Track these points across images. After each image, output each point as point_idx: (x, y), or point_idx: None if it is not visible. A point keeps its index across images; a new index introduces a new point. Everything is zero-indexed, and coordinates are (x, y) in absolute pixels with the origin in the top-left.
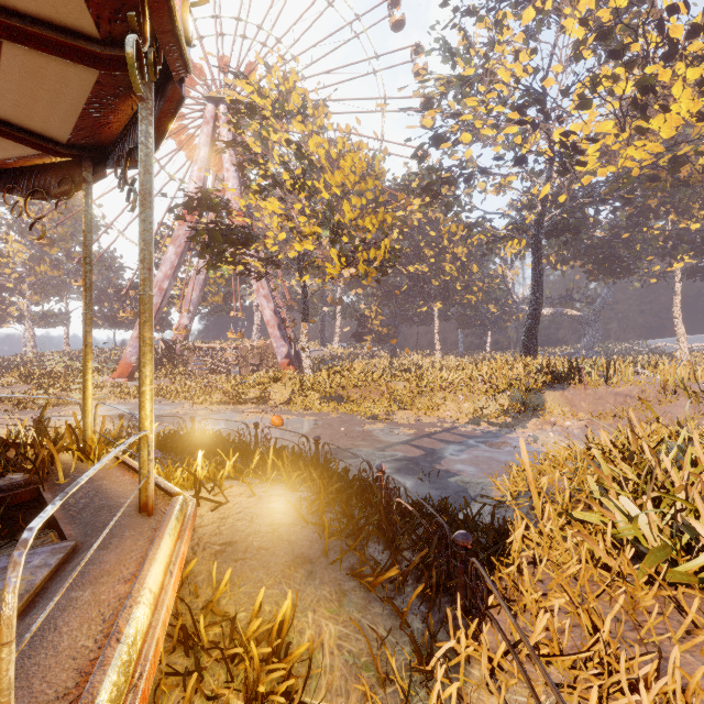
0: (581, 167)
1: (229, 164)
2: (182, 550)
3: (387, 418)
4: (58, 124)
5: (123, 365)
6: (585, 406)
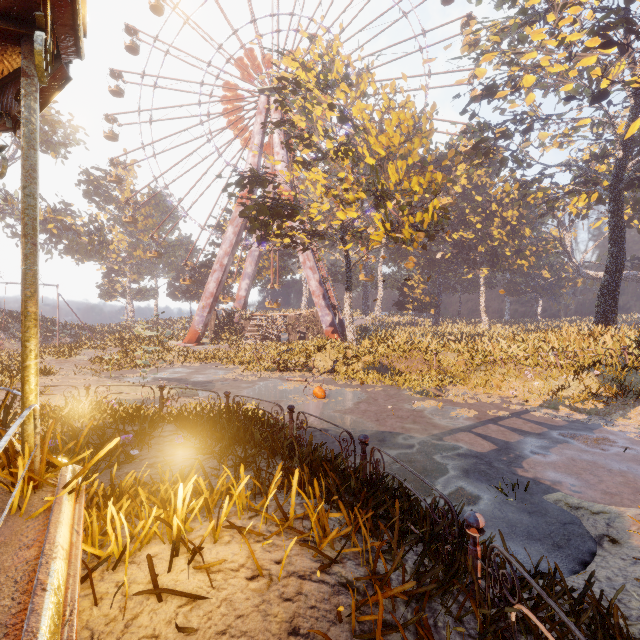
0: None
1: (279, 148)
2: None
3: (439, 394)
4: None
5: (192, 332)
6: None
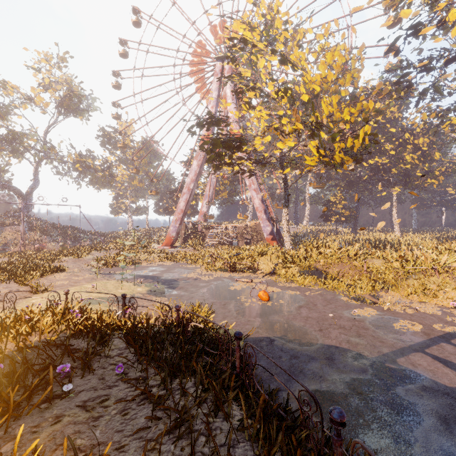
0: None
1: (230, 100)
2: None
3: (375, 301)
4: None
5: (168, 238)
6: None
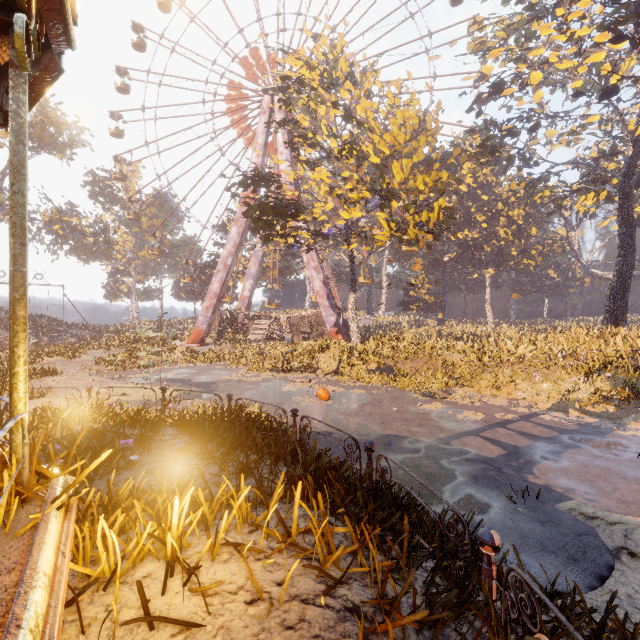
0: None
1: (283, 148)
2: None
3: (445, 396)
4: None
5: (196, 332)
6: None
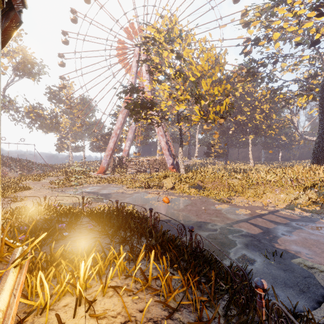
0: None
1: (145, 74)
2: None
3: (229, 201)
4: None
5: (101, 168)
6: None
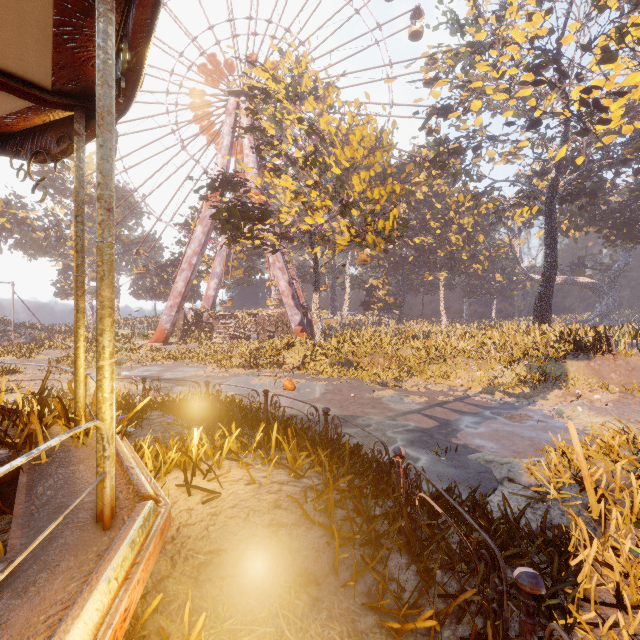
0: (602, 126)
1: (248, 150)
2: (120, 609)
3: (396, 385)
4: (35, 62)
5: (159, 331)
6: (616, 378)
